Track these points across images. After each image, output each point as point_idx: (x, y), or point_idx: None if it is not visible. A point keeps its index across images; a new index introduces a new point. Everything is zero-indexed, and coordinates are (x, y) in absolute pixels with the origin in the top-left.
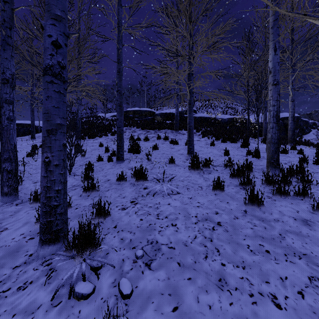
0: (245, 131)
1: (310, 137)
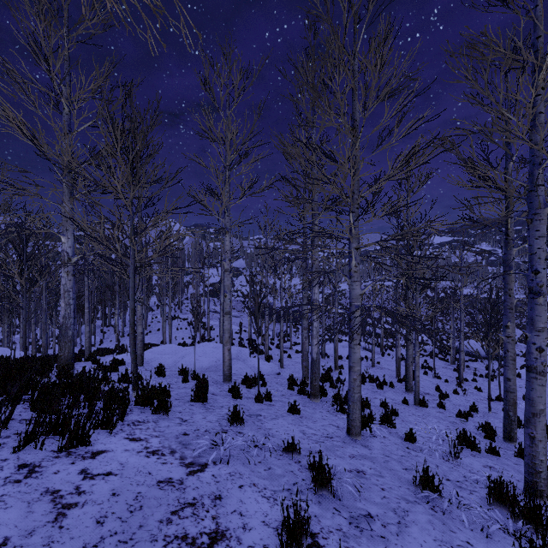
0: None
1: None
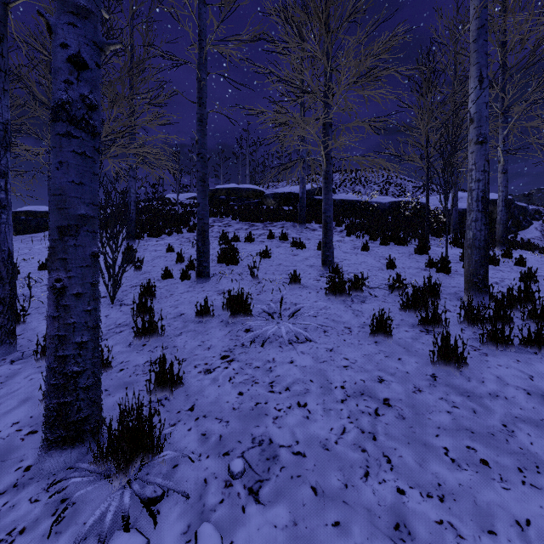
0: (421, 225)
1: (530, 235)
